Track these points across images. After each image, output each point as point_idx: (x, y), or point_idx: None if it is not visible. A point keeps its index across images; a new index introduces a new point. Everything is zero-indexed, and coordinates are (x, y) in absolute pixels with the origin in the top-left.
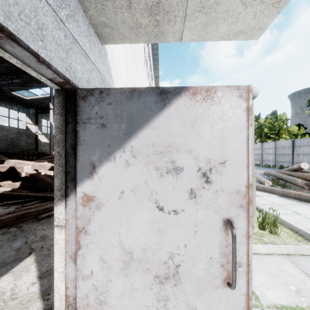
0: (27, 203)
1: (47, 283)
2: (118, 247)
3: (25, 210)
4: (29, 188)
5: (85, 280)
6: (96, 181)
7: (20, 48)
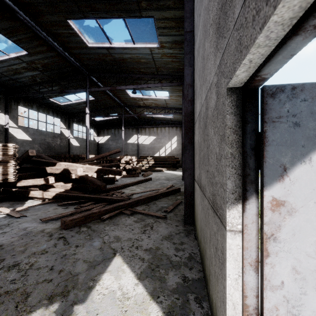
0: (81, 203)
1: (150, 285)
2: (315, 257)
3: (89, 211)
4: (80, 190)
5: (275, 290)
6: (287, 185)
7: (309, 39)
